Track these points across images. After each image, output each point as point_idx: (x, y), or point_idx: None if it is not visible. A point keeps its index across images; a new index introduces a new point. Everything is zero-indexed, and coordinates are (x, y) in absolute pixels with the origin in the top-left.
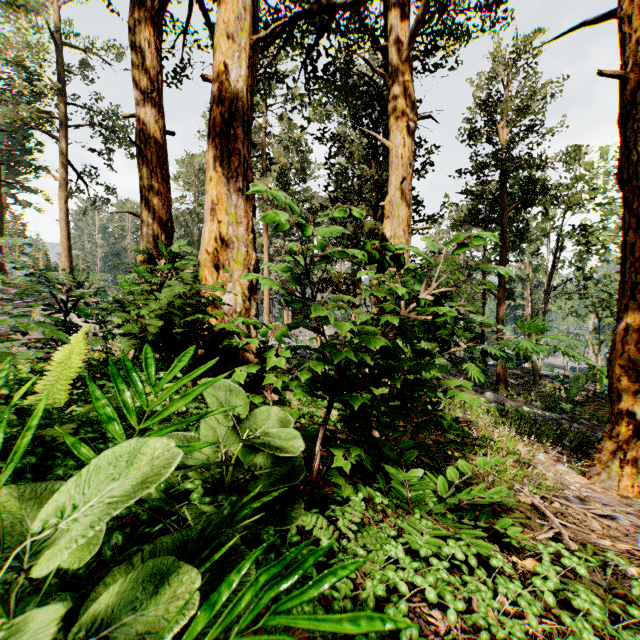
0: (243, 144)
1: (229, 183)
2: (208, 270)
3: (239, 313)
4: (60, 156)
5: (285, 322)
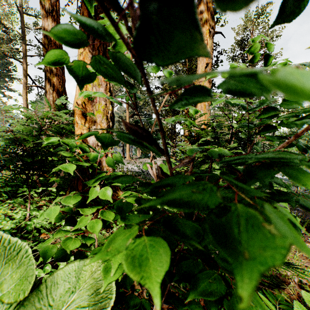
0: None
1: None
2: (78, 116)
3: (100, 146)
4: (23, 71)
5: (138, 155)
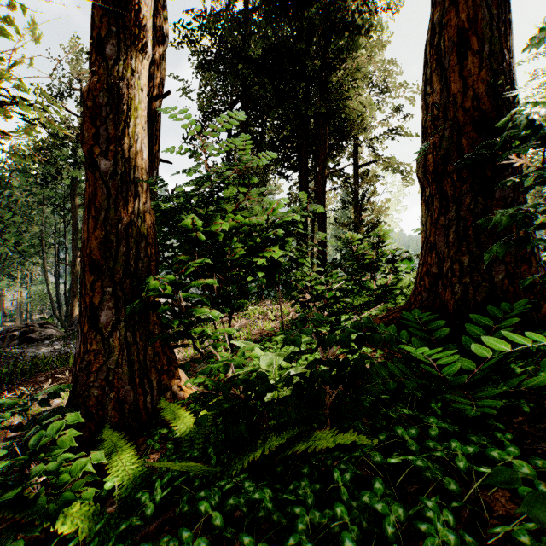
0: None
1: None
2: None
3: None
4: None
5: None
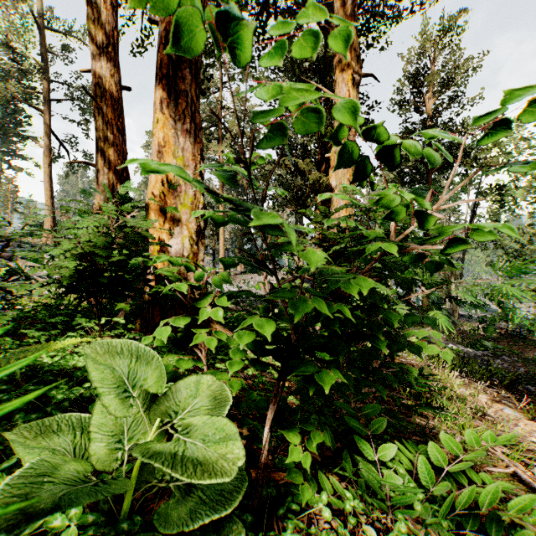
0: (190, 86)
1: (176, 126)
2: (154, 213)
3: (186, 257)
4: (45, 126)
5: (238, 269)
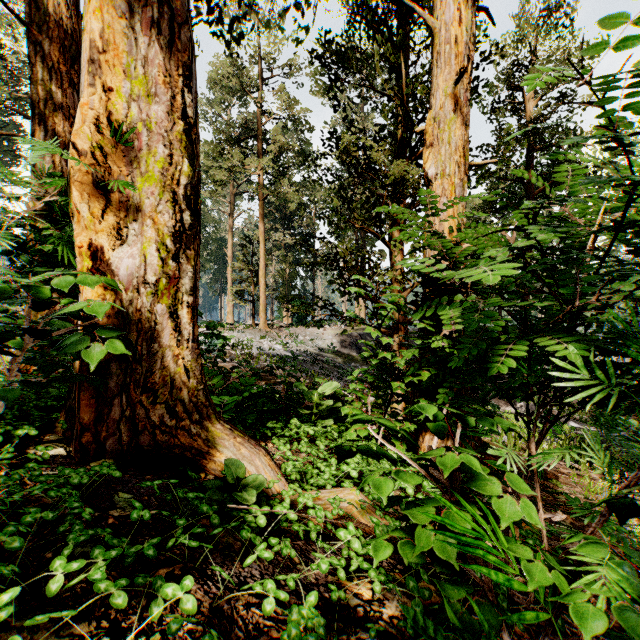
0: None
1: (132, 13)
2: (79, 190)
3: (154, 285)
4: None
5: (284, 321)
